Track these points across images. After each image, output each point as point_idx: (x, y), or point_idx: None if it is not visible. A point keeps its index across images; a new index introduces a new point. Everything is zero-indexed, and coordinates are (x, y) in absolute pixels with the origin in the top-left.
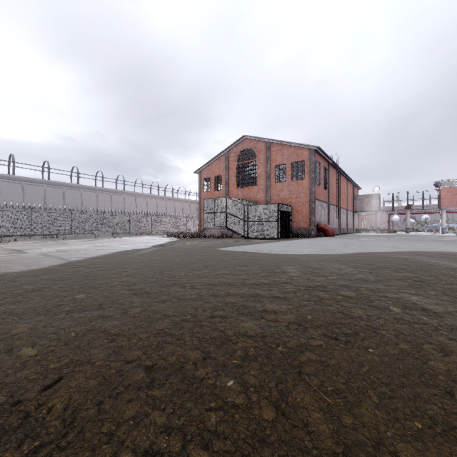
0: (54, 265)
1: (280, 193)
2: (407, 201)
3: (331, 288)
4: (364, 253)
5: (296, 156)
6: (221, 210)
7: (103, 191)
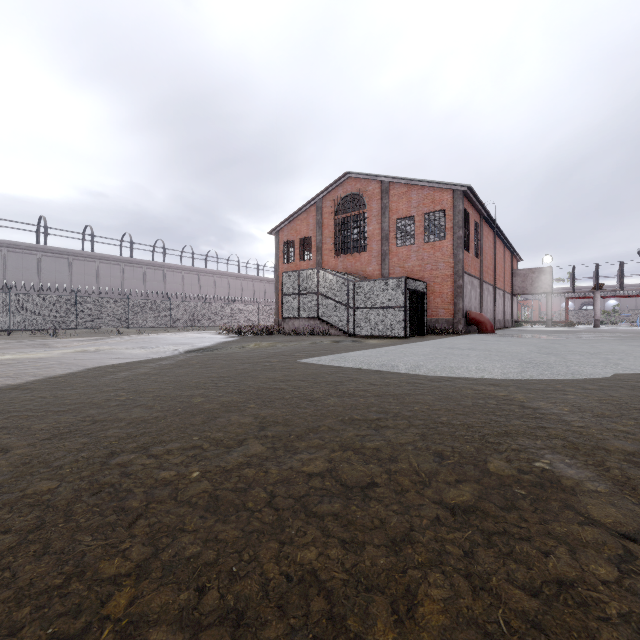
0: None
1: (405, 262)
2: (596, 277)
3: None
4: None
5: (432, 202)
6: (310, 289)
7: (131, 263)
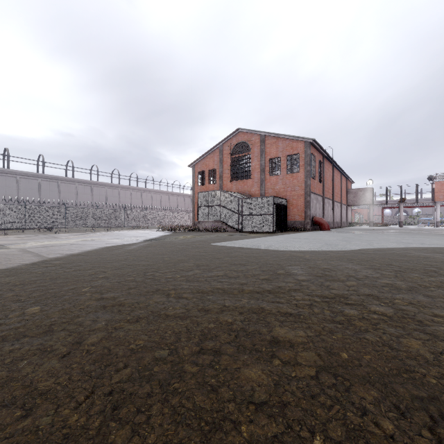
0: (25, 264)
1: (274, 186)
2: (401, 194)
3: (357, 301)
4: (373, 250)
5: (291, 148)
6: (215, 203)
7: (98, 184)
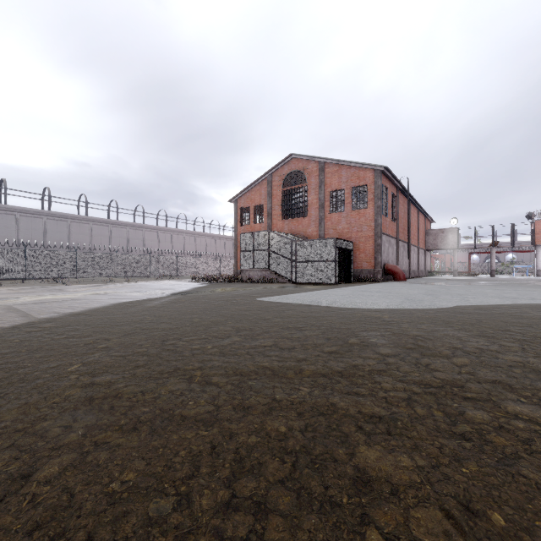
0: (2, 329)
1: (336, 225)
2: (493, 236)
3: (479, 393)
4: (473, 308)
5: (357, 178)
6: (262, 247)
7: (117, 224)
